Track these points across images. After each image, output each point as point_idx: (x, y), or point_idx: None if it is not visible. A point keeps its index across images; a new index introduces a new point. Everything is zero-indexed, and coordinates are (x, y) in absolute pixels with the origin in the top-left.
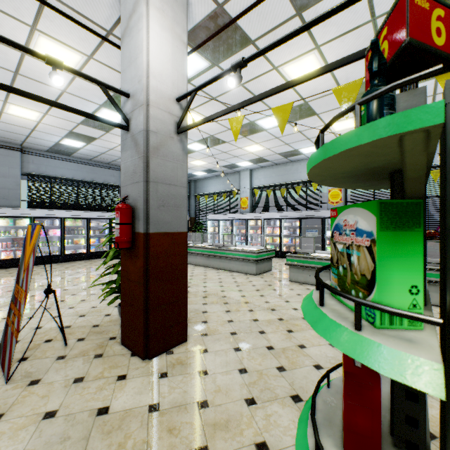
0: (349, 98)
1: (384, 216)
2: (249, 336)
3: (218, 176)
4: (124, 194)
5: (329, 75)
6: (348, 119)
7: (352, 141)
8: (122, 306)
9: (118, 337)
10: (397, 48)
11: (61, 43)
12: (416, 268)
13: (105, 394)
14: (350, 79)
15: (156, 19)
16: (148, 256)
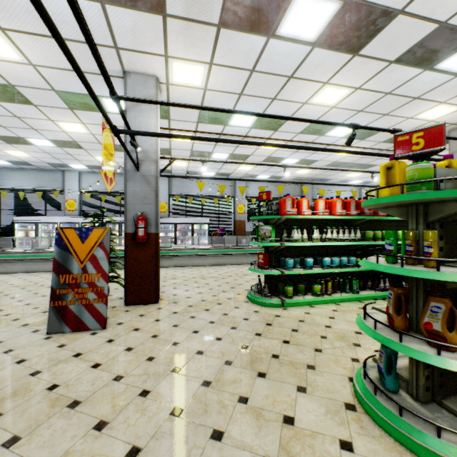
0: (243, 191)
1: (272, 227)
2: (183, 287)
3: (26, 169)
4: (131, 209)
5: (191, 144)
6: (184, 162)
7: (271, 217)
8: (129, 280)
9: (117, 306)
10: (268, 199)
11: (14, 46)
12: (274, 234)
13: (165, 311)
14: (198, 148)
15: (159, 114)
16: (157, 246)
